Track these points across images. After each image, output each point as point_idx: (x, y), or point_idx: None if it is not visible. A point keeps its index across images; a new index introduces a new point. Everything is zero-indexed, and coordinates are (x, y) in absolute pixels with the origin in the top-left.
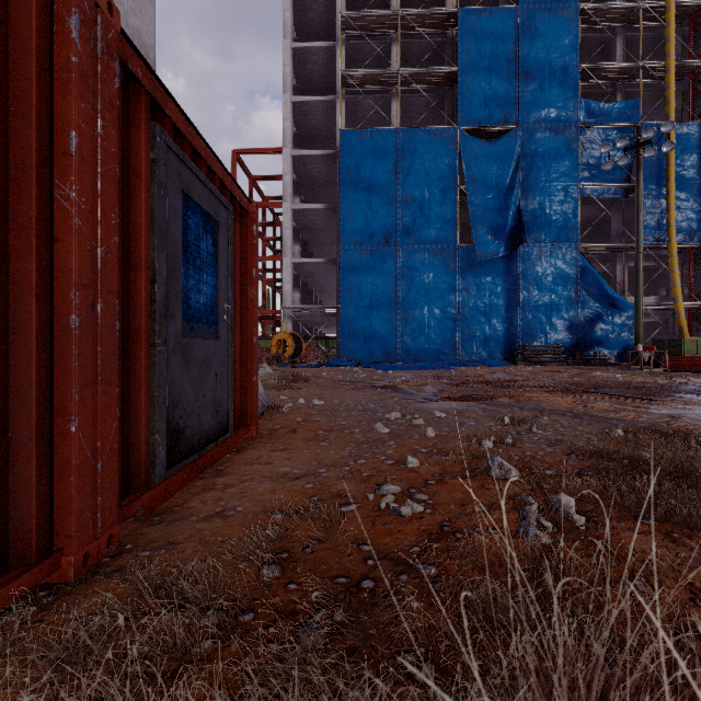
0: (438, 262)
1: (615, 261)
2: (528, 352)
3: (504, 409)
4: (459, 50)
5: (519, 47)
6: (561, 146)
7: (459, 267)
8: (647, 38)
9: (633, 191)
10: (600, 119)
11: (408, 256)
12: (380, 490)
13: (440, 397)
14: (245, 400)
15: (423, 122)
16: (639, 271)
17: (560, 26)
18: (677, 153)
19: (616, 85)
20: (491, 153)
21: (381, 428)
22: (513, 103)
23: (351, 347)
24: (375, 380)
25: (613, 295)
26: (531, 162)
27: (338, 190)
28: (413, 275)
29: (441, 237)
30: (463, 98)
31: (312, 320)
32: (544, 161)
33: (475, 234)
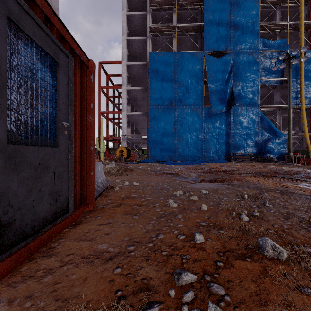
0: (194, 114)
1: (275, 114)
2: (236, 156)
3: (239, 188)
4: (204, 16)
5: (232, 14)
6: (251, 60)
7: (204, 116)
8: (290, 11)
9: (284, 81)
10: (269, 48)
11: (180, 111)
12: (179, 280)
13: (200, 179)
14: (85, 187)
15: (187, 50)
16: (290, 117)
17: (251, 5)
18: (305, 64)
19: (276, 33)
20: (219, 63)
21: (172, 203)
22: (229, 40)
23: (154, 154)
24: (165, 170)
25: (276, 129)
26: (238, 68)
27: (148, 80)
28: (183, 120)
29: (196, 102)
30: (206, 37)
31: (136, 141)
32: (244, 67)
33: (212, 101)
